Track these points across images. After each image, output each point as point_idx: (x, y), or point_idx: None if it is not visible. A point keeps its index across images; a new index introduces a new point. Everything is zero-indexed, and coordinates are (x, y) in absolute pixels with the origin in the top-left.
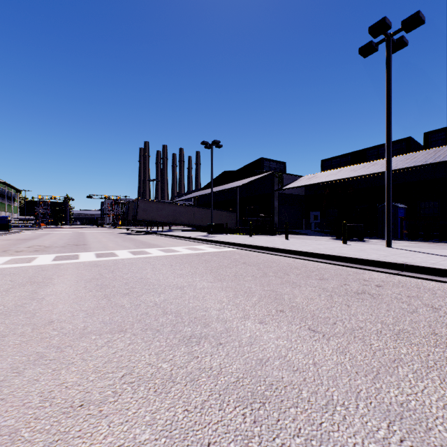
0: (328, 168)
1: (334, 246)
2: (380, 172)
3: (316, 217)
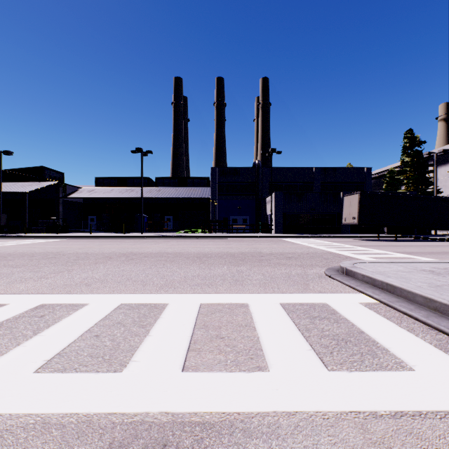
0: (101, 184)
1: (122, 234)
2: (136, 197)
3: (93, 220)
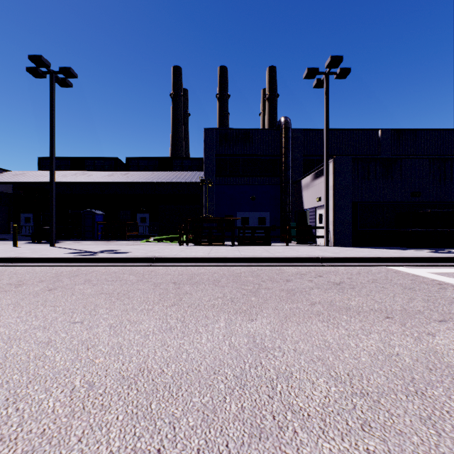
0: (47, 168)
1: None
2: (81, 182)
3: (28, 220)
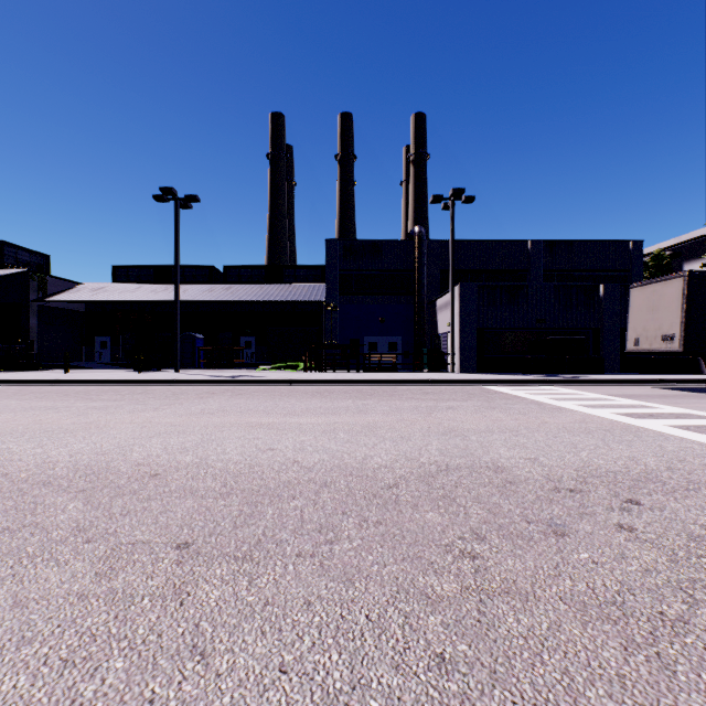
0: (124, 278)
1: (129, 375)
2: (181, 300)
3: (105, 345)
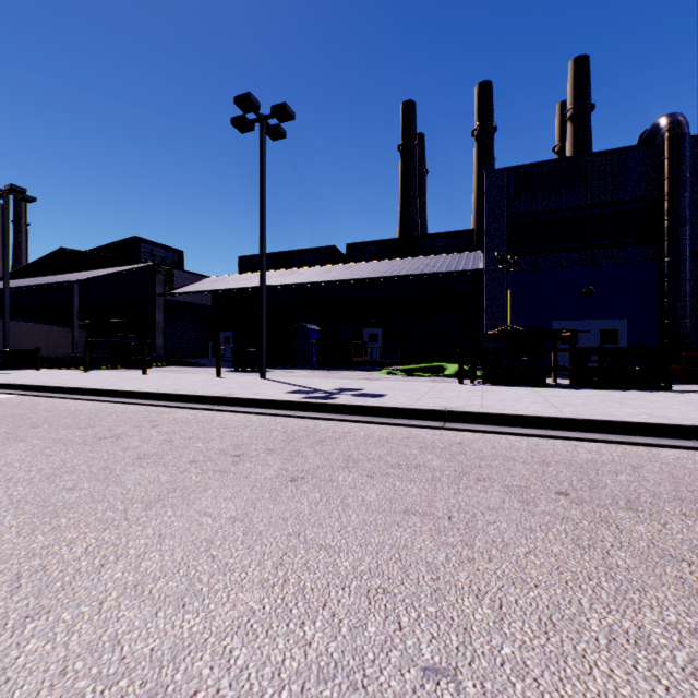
0: (248, 270)
1: (192, 381)
2: (291, 283)
3: (228, 340)
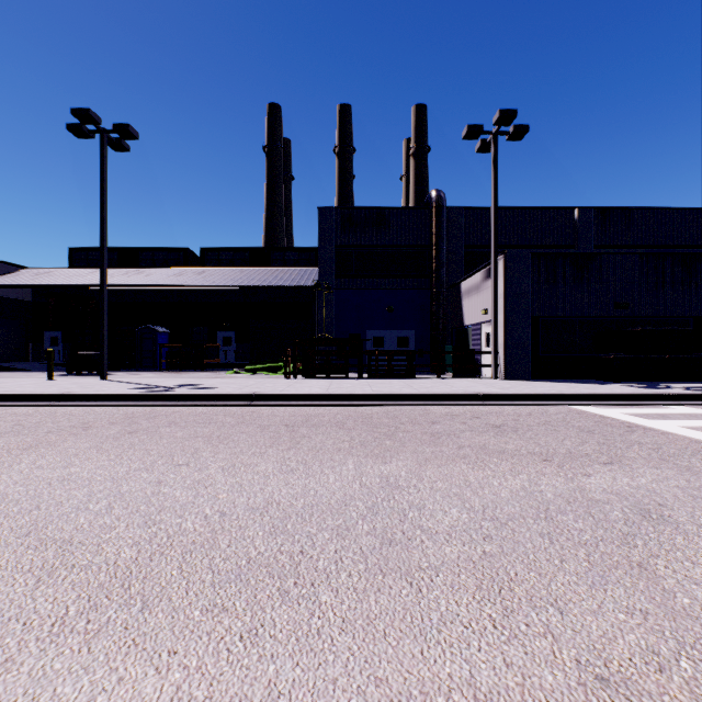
0: (83, 263)
1: (19, 384)
2: (137, 285)
3: (56, 341)
